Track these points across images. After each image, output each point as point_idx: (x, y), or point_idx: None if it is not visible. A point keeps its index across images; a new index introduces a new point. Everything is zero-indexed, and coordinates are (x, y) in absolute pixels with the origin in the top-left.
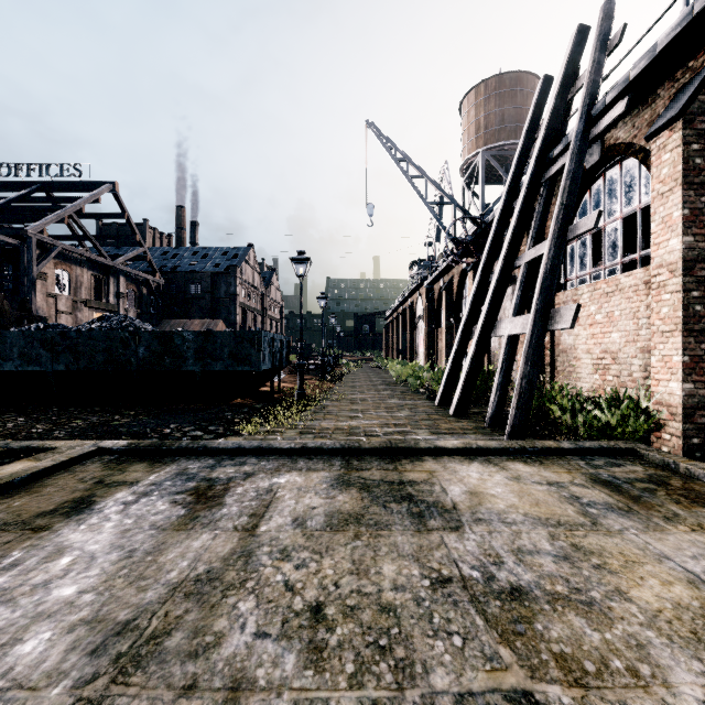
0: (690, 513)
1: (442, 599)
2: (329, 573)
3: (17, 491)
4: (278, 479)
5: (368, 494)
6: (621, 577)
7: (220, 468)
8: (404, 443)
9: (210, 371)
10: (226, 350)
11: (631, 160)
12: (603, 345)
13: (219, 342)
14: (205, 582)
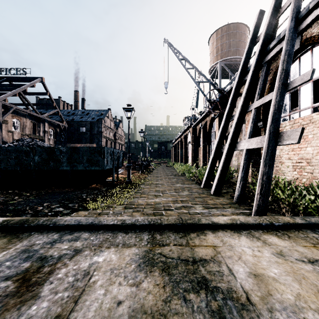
0: None
1: None
2: None
3: None
4: (97, 258)
5: (169, 278)
6: None
7: (58, 244)
8: (191, 219)
9: (76, 170)
10: (85, 158)
11: None
12: (300, 155)
13: (81, 153)
14: None
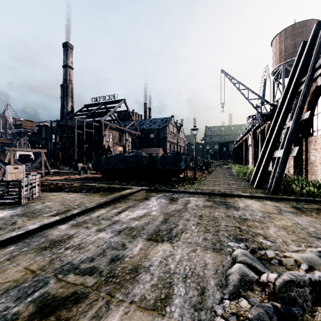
0: (317, 215)
1: (227, 218)
2: (203, 212)
3: (131, 195)
4: (190, 198)
5: (215, 203)
6: (275, 220)
7: (174, 195)
8: (229, 193)
9: (165, 169)
10: (170, 162)
11: None
12: None
13: (168, 159)
14: (178, 210)
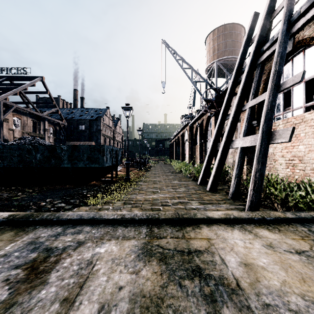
0: None
1: None
2: None
3: None
4: (99, 249)
5: (166, 266)
6: None
7: (62, 237)
8: (187, 214)
9: (77, 167)
10: (85, 155)
11: (311, 48)
12: (292, 152)
13: (81, 151)
14: None
